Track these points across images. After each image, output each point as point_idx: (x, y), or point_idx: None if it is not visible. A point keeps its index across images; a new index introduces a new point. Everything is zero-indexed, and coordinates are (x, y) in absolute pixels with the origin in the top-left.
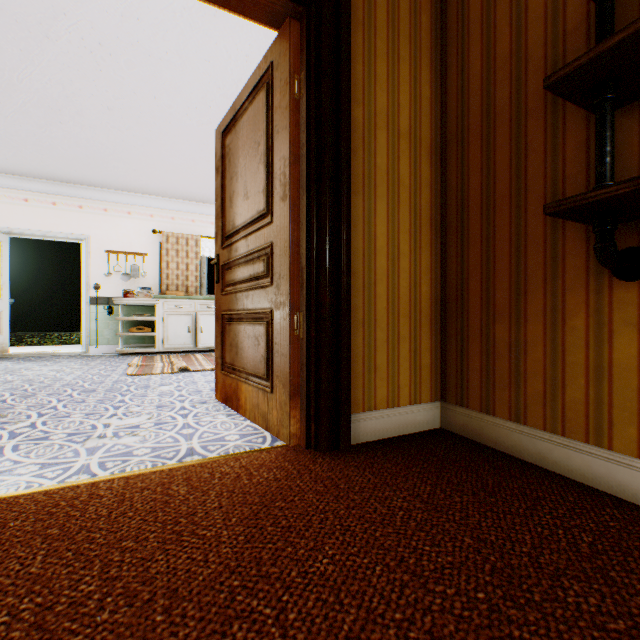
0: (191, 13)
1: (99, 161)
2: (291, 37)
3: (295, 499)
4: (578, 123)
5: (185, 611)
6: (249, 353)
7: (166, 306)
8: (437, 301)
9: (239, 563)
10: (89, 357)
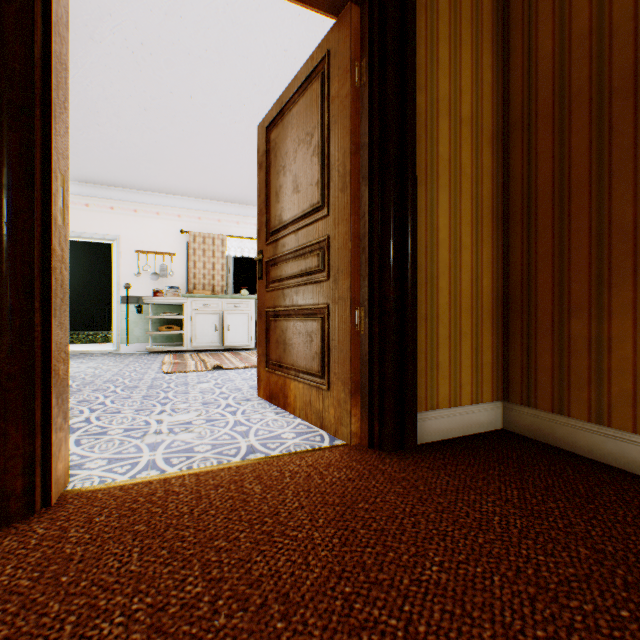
0: (234, 8)
1: (131, 162)
2: (352, 23)
3: (377, 501)
4: None
5: (304, 618)
6: (300, 350)
7: (194, 305)
8: (498, 296)
9: (343, 568)
10: (121, 355)
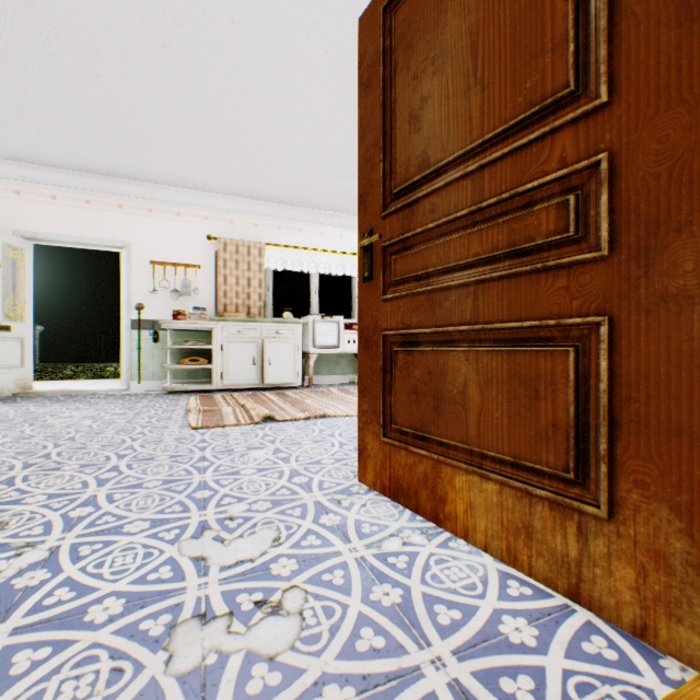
0: None
1: (145, 140)
2: None
3: None
4: None
5: None
6: (488, 413)
7: (226, 331)
8: None
9: None
10: (131, 396)
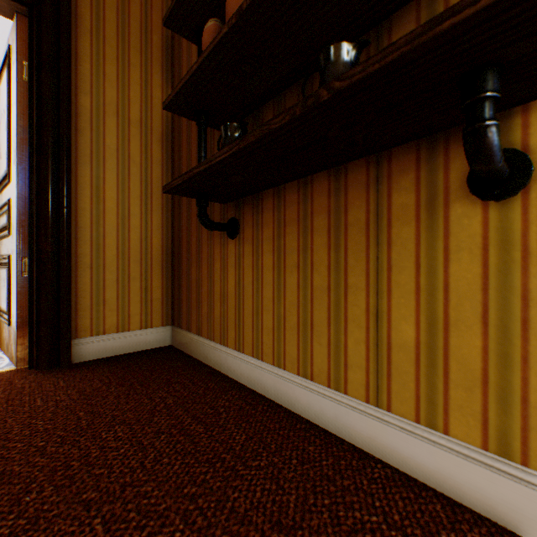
0: None
1: None
2: (19, 29)
3: None
4: (218, 134)
5: None
6: (2, 293)
7: None
8: (169, 251)
9: None
10: None
